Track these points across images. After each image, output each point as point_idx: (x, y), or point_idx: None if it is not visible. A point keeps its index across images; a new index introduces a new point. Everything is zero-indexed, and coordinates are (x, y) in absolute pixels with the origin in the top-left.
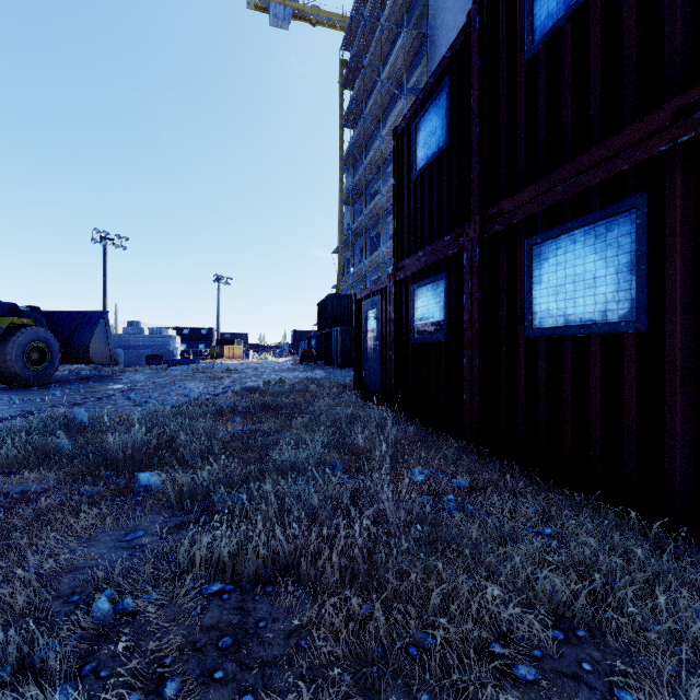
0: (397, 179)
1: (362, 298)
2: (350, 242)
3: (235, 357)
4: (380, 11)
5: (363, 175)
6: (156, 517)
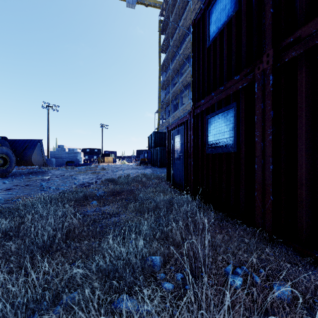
0: (195, 52)
1: (172, 128)
2: (164, 107)
3: (110, 162)
4: None
5: (170, 74)
6: None
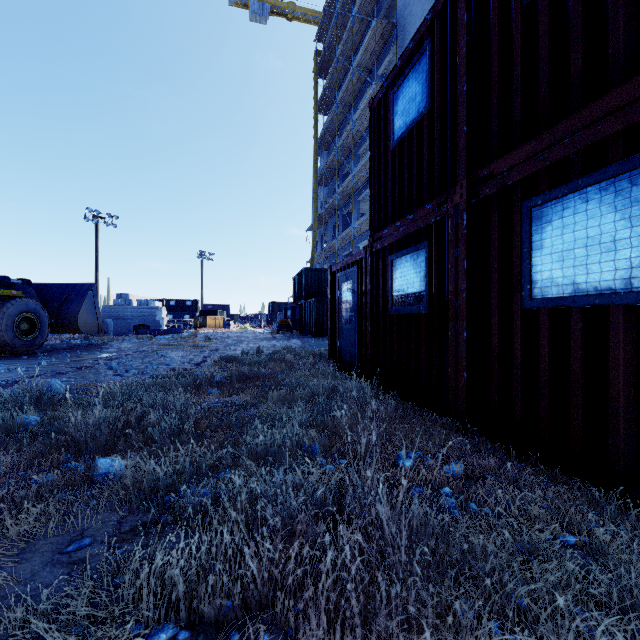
0: (374, 151)
1: (337, 270)
2: (323, 220)
3: (217, 326)
4: (351, 4)
5: (336, 157)
6: (111, 516)
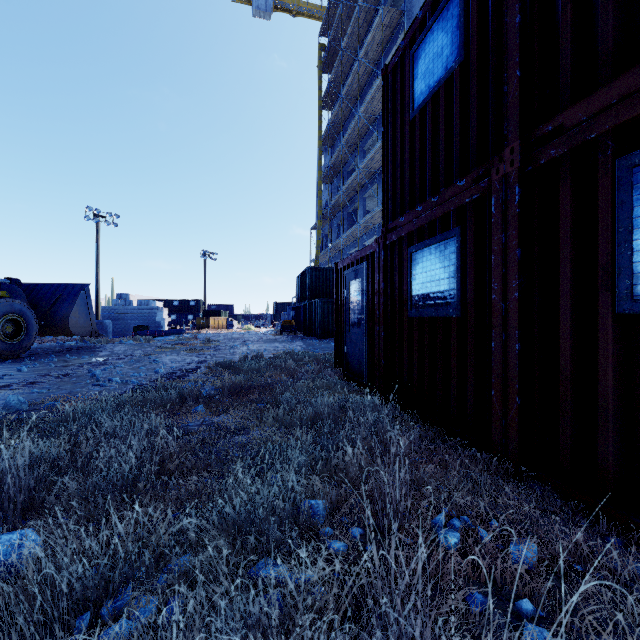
0: (387, 126)
1: (344, 266)
2: (328, 218)
3: (220, 327)
4: None
5: (341, 153)
6: None
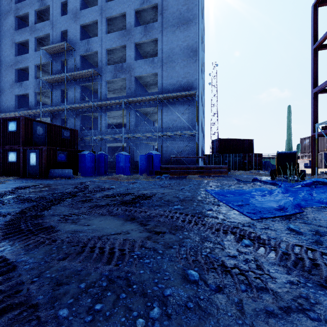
0: None
1: None
2: None
3: None
4: None
5: None
6: None
